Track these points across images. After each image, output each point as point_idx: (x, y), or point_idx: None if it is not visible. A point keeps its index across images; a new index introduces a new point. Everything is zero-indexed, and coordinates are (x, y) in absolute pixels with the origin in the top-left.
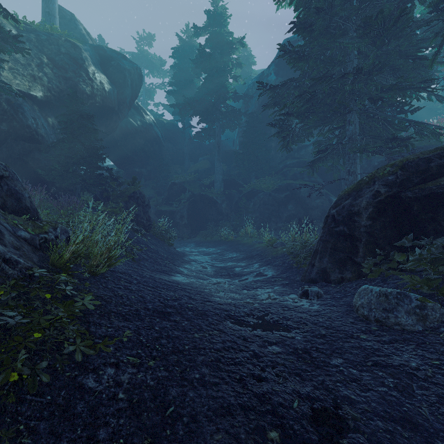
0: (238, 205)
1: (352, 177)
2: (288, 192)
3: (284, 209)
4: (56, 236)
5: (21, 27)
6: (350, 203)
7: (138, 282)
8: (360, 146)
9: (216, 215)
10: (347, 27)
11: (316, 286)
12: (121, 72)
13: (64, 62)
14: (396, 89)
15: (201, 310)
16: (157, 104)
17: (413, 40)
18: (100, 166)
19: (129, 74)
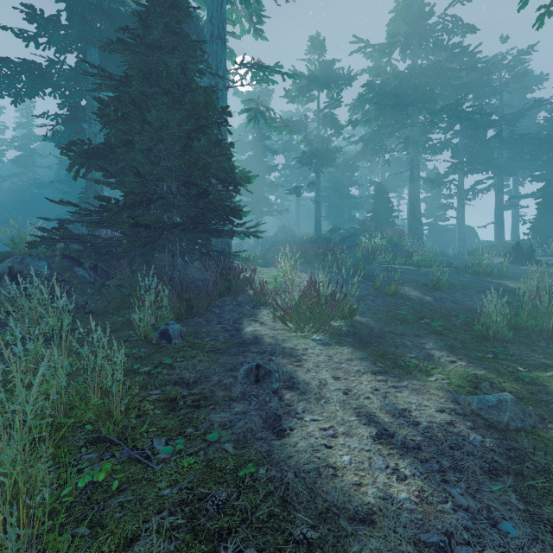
0: None
1: None
2: None
3: None
4: None
5: None
6: None
7: None
8: None
9: None
10: None
11: None
12: None
13: None
14: None
15: None
16: None
17: None
18: None
19: None
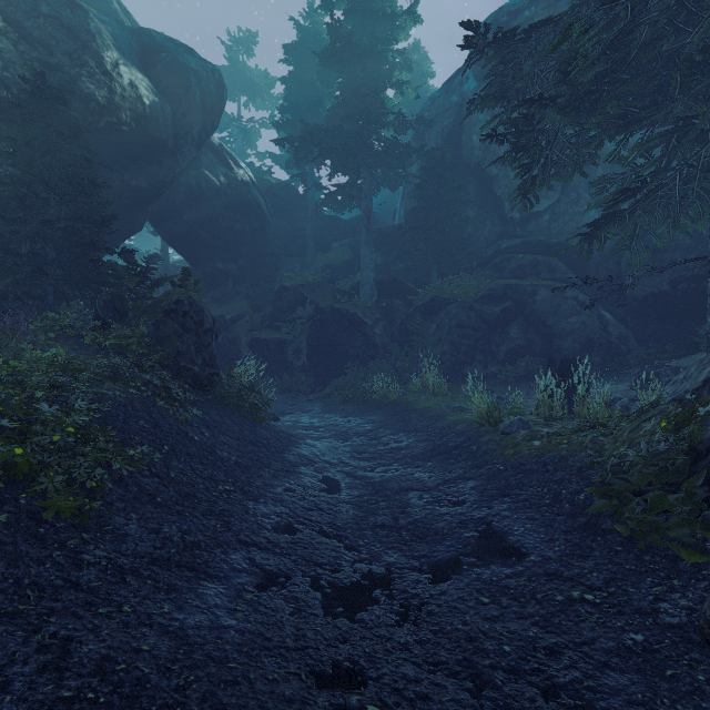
0: (407, 329)
1: None
2: (510, 302)
3: (500, 336)
4: None
5: None
6: None
7: None
8: None
9: (364, 348)
10: None
11: None
12: (181, 74)
13: (45, 32)
14: None
15: None
16: (263, 155)
17: None
18: (94, 242)
19: (197, 80)
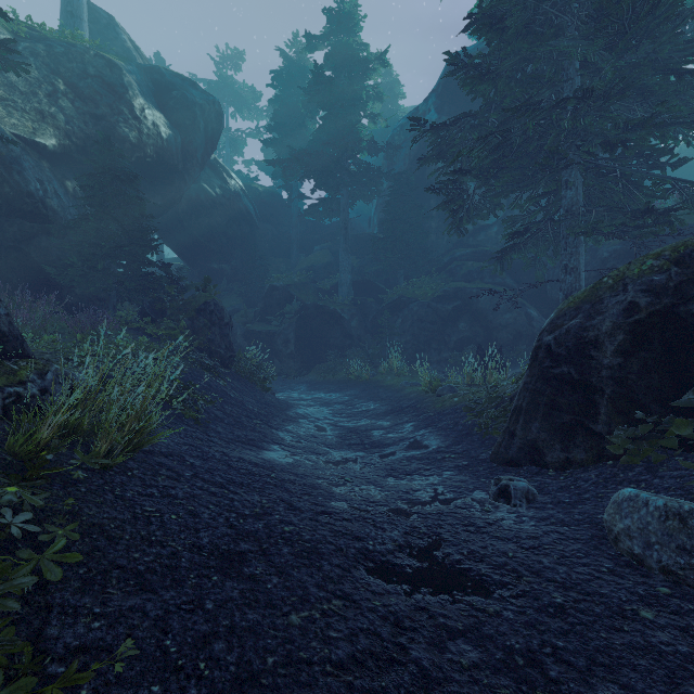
0: (378, 323)
1: (571, 277)
2: (459, 301)
3: (451, 329)
4: (43, 388)
5: (23, 33)
6: (581, 324)
7: (194, 475)
8: (587, 223)
9: (342, 338)
10: (563, 22)
11: (520, 473)
12: (189, 108)
13: (93, 90)
14: (651, 125)
15: (309, 540)
16: (249, 162)
17: (679, 42)
18: (148, 260)
19: (201, 112)
